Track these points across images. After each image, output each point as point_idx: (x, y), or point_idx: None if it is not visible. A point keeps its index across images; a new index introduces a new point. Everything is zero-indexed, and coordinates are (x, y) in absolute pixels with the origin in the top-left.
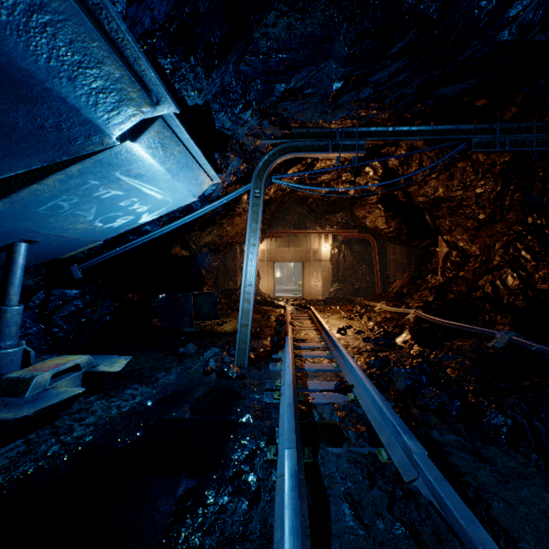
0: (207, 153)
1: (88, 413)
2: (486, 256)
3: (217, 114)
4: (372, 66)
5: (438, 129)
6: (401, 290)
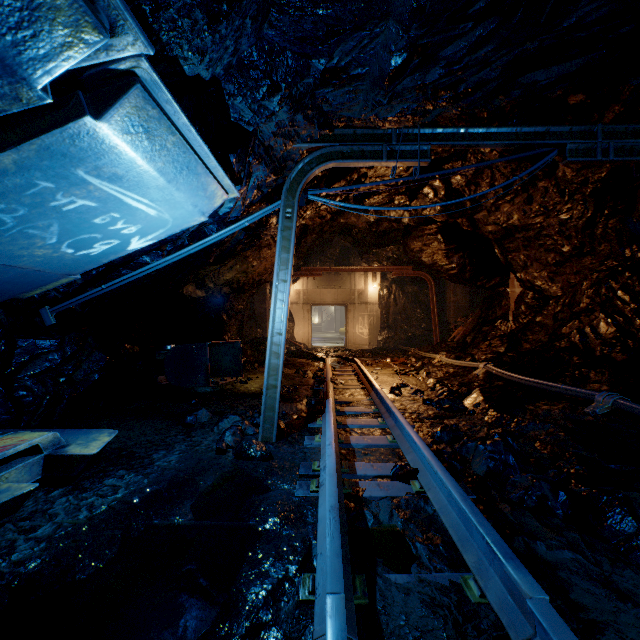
0: (218, 153)
1: (44, 519)
2: (571, 298)
3: (232, 99)
4: (447, 31)
5: (524, 131)
6: (464, 339)
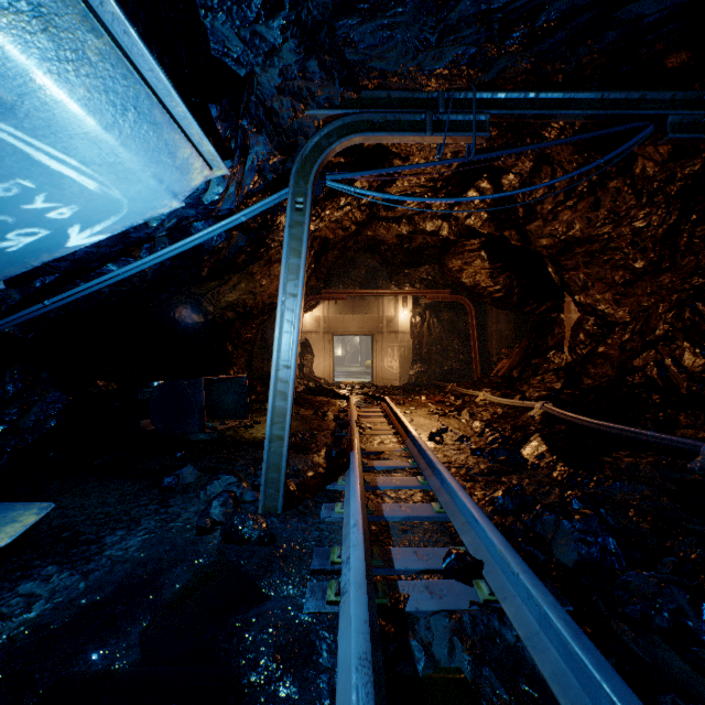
0: (192, 101)
1: None
2: (643, 324)
3: (210, 17)
4: None
5: (612, 98)
6: (510, 373)
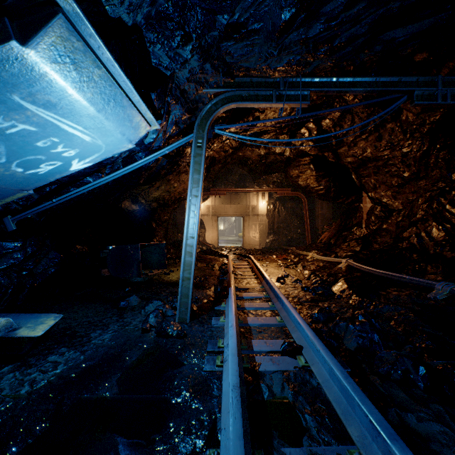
0: (142, 91)
1: None
2: (409, 211)
3: (152, 46)
4: None
5: (381, 80)
6: (329, 241)
